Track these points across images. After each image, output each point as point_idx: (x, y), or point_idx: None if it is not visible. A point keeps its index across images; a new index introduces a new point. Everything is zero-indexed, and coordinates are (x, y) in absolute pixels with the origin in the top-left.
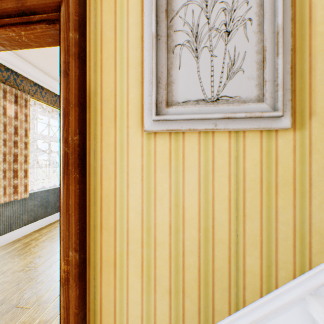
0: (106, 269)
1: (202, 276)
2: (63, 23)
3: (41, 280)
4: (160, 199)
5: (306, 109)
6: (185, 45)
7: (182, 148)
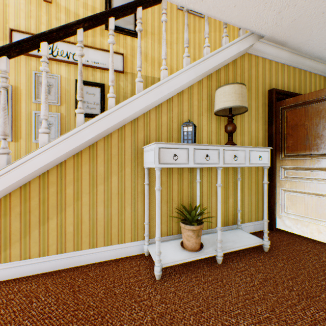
0: None
1: None
2: None
3: None
4: None
5: (19, 136)
6: None
7: None
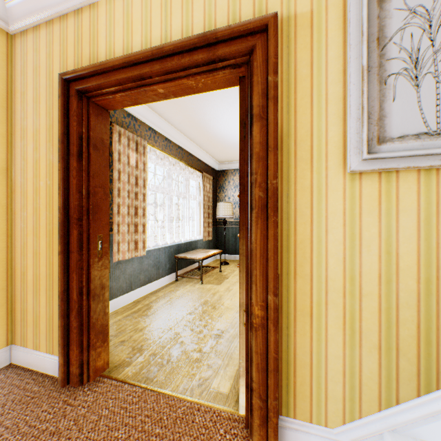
0: (300, 318)
1: (422, 333)
2: (256, 66)
3: (181, 341)
4: (367, 245)
5: None
6: (401, 74)
7: (395, 189)
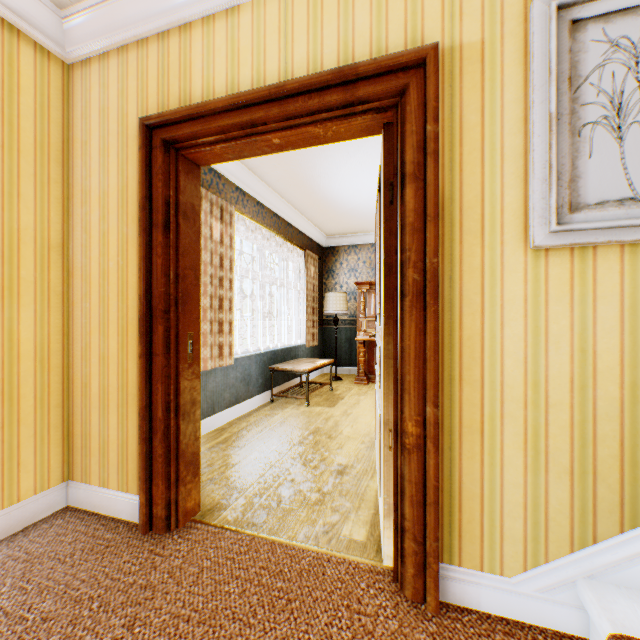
0: (468, 437)
1: (626, 452)
2: (409, 112)
3: (292, 479)
4: (555, 341)
5: None
6: (599, 123)
7: (591, 269)
